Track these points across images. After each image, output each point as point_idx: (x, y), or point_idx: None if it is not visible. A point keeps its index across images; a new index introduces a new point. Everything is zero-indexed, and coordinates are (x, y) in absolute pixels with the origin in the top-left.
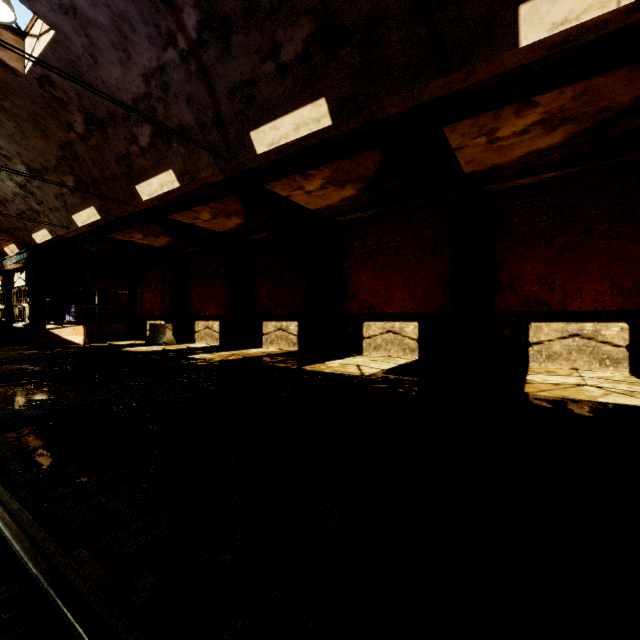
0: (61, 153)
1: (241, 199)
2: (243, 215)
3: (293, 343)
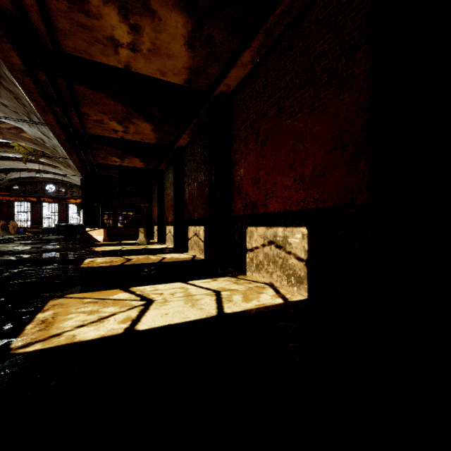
0: (11, 95)
1: (100, 90)
2: (138, 116)
3: (201, 250)
